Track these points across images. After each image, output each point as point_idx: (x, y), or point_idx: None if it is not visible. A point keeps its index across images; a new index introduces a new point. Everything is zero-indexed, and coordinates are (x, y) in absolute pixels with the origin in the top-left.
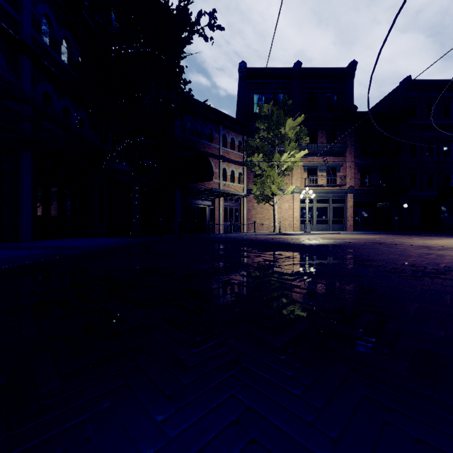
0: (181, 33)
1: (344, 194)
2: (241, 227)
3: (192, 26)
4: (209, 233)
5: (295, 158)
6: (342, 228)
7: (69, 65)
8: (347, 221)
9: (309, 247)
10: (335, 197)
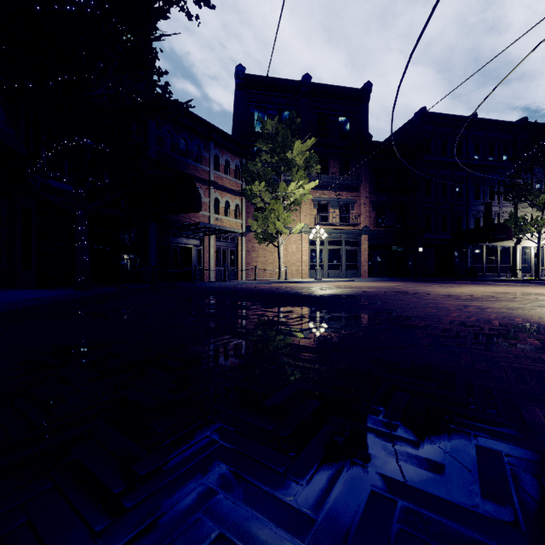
0: None
1: (358, 235)
2: (239, 273)
3: None
4: (195, 281)
5: (304, 190)
6: (356, 274)
7: None
8: (362, 267)
9: (326, 299)
10: (348, 239)
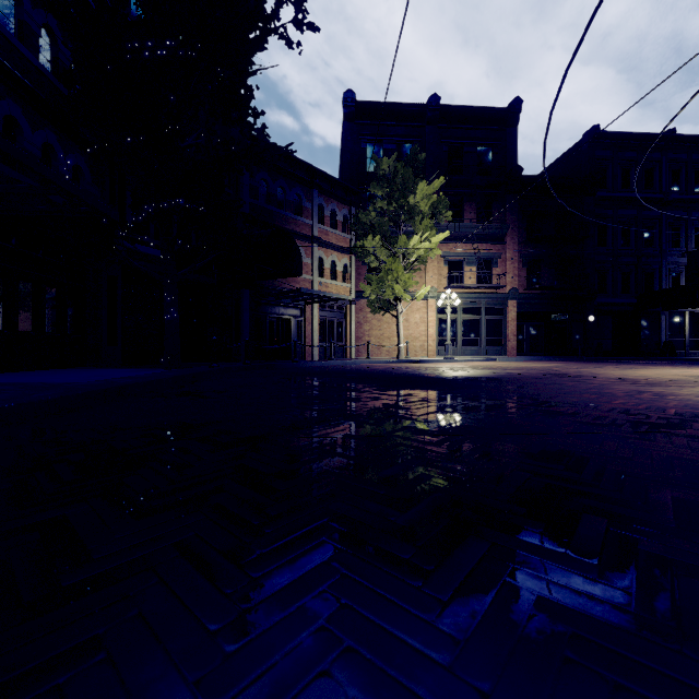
0: (248, 31)
1: (503, 300)
2: (347, 350)
3: (267, 21)
4: (295, 360)
5: (430, 244)
6: (500, 352)
7: (53, 74)
8: (508, 342)
9: (455, 382)
10: (489, 305)
